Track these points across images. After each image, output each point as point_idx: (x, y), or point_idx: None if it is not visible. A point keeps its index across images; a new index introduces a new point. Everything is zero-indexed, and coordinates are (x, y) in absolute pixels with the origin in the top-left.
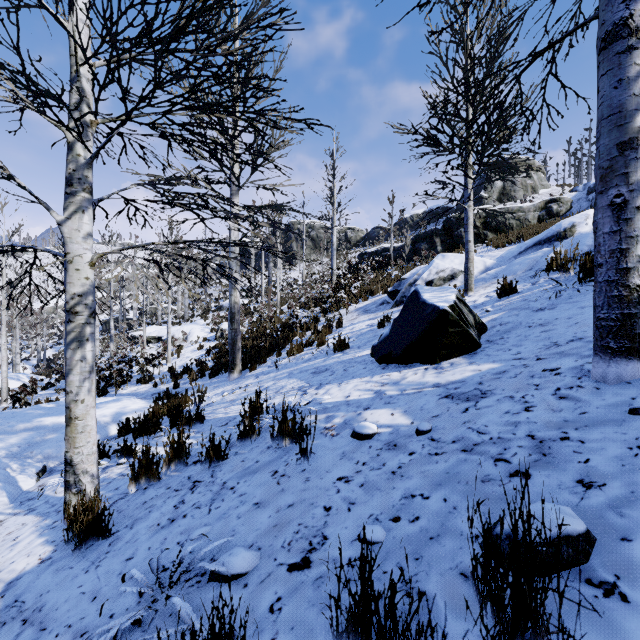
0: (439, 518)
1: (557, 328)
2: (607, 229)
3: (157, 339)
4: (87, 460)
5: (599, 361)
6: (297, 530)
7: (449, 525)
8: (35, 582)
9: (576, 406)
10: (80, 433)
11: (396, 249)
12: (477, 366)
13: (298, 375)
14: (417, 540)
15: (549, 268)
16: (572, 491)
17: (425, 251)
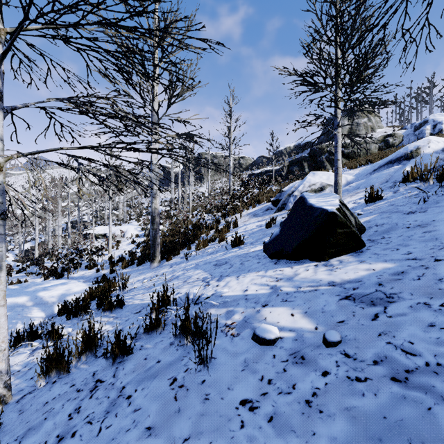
0: None
1: (440, 229)
2: None
3: (103, 235)
4: None
5: None
6: None
7: None
8: None
9: None
10: None
11: (275, 171)
12: (369, 265)
13: (203, 266)
14: None
15: (405, 180)
16: None
17: (298, 171)
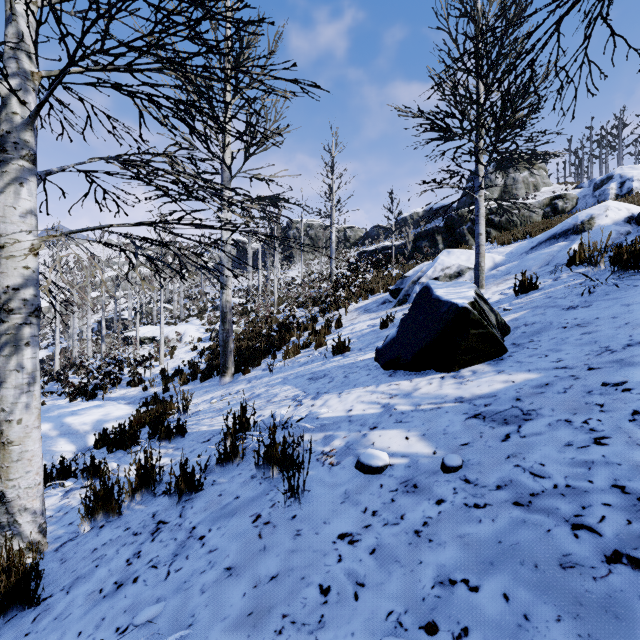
0: (503, 637)
1: (602, 329)
2: None
3: (151, 339)
4: (26, 494)
5: None
6: (280, 628)
7: None
8: None
9: None
10: (16, 461)
11: (396, 247)
12: (508, 376)
13: (293, 381)
14: None
15: (571, 262)
16: None
17: (427, 248)
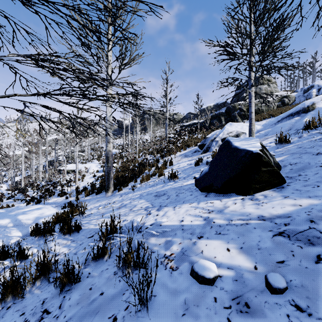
0: None
1: None
2: None
3: (73, 171)
4: None
5: None
6: None
7: None
8: None
9: None
10: None
11: (200, 123)
12: (294, 200)
13: (145, 197)
14: None
15: (307, 128)
16: None
17: (217, 123)
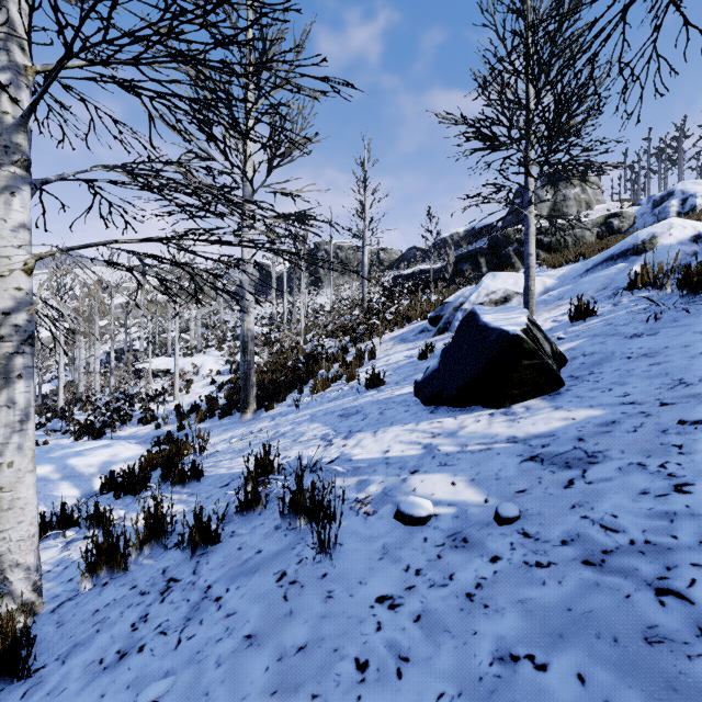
0: None
1: (673, 360)
2: None
3: (165, 372)
4: (18, 548)
5: None
6: None
7: None
8: None
9: None
10: (6, 510)
11: (435, 271)
12: (567, 412)
13: (322, 418)
14: None
15: (632, 286)
16: None
17: (470, 272)
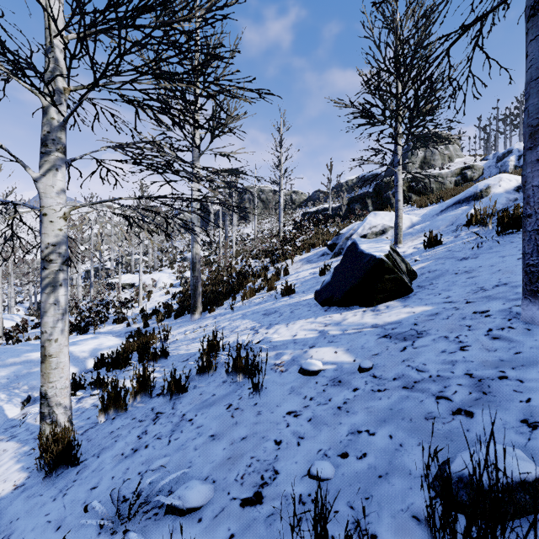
0: (386, 455)
1: (482, 275)
2: (536, 182)
3: (131, 285)
4: (60, 393)
5: (529, 304)
6: (249, 463)
7: (397, 463)
8: (7, 509)
9: (510, 346)
10: (54, 369)
11: (334, 209)
12: (411, 308)
13: (250, 316)
14: (366, 478)
15: (469, 223)
16: (518, 431)
17: (359, 210)
